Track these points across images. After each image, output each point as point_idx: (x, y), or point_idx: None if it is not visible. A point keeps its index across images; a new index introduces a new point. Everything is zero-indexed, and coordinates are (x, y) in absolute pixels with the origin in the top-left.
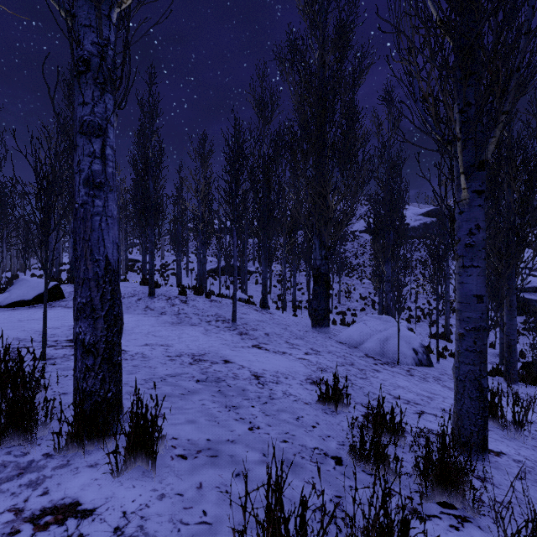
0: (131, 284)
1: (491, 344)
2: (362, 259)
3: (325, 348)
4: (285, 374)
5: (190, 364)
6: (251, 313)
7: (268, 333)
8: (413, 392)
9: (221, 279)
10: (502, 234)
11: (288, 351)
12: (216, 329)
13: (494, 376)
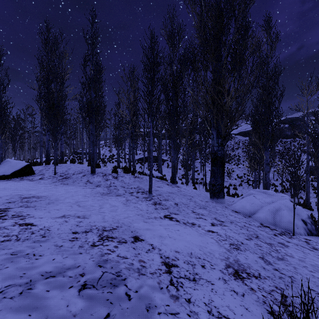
0: (82, 165)
1: None
2: (237, 152)
3: (226, 218)
4: (200, 259)
5: (92, 246)
6: (164, 186)
7: (177, 203)
8: None
9: (146, 164)
10: None
11: (196, 222)
12: (136, 199)
13: None
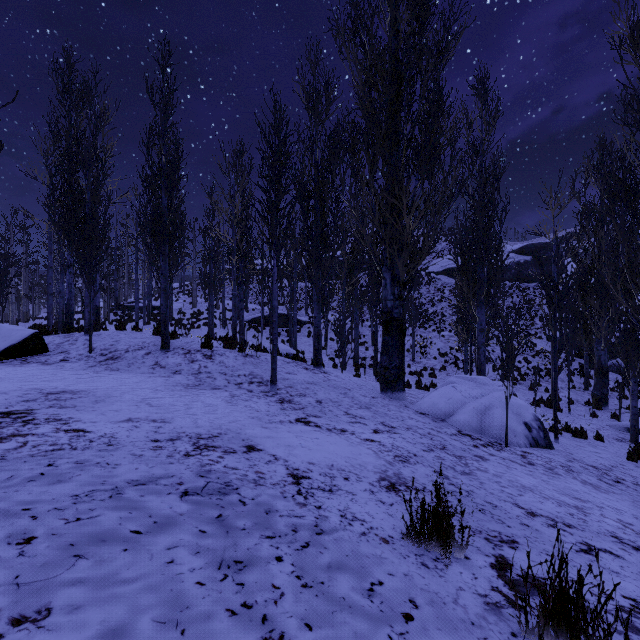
0: (142, 333)
1: (613, 414)
2: (440, 307)
3: (401, 422)
4: (345, 471)
5: (186, 456)
6: (298, 372)
7: (320, 400)
8: (549, 498)
9: (266, 331)
10: None
11: (348, 428)
12: (248, 394)
13: (636, 461)
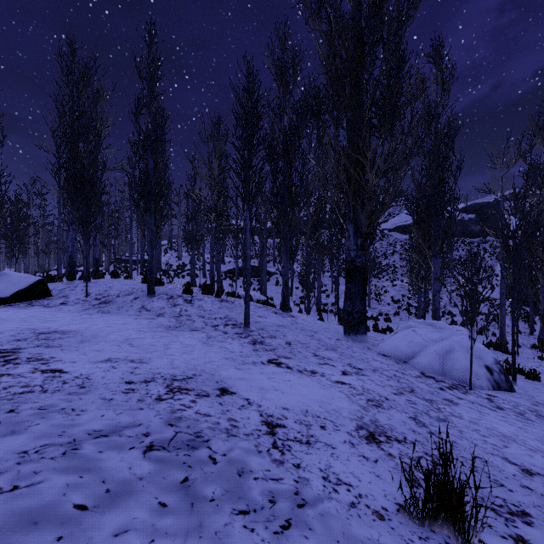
0: (133, 281)
1: None
2: (392, 259)
3: (367, 364)
4: (320, 418)
5: (157, 400)
6: (269, 316)
7: (289, 342)
8: (536, 450)
9: (240, 280)
10: None
11: (318, 370)
12: (223, 336)
13: None
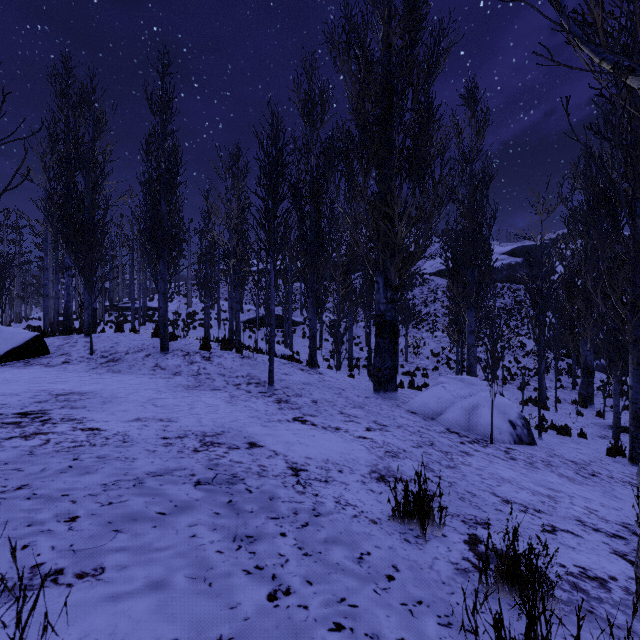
0: (141, 335)
1: (598, 412)
2: (433, 307)
3: (392, 421)
4: (339, 465)
5: (195, 451)
6: (294, 373)
7: (316, 400)
8: (525, 488)
9: (261, 332)
10: (626, 268)
11: (343, 427)
12: (246, 395)
13: (615, 456)
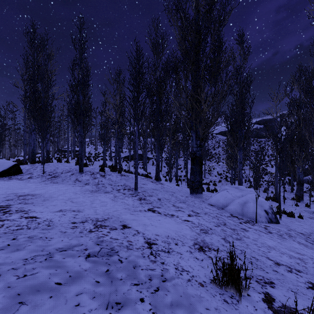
0: (70, 164)
1: (306, 204)
2: (218, 150)
3: (201, 210)
4: (175, 239)
5: (90, 232)
6: (148, 184)
7: (160, 198)
8: (284, 253)
9: (131, 162)
10: None
11: (175, 214)
12: (123, 195)
13: None
